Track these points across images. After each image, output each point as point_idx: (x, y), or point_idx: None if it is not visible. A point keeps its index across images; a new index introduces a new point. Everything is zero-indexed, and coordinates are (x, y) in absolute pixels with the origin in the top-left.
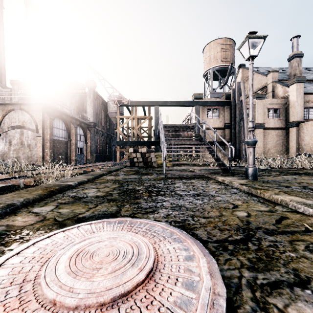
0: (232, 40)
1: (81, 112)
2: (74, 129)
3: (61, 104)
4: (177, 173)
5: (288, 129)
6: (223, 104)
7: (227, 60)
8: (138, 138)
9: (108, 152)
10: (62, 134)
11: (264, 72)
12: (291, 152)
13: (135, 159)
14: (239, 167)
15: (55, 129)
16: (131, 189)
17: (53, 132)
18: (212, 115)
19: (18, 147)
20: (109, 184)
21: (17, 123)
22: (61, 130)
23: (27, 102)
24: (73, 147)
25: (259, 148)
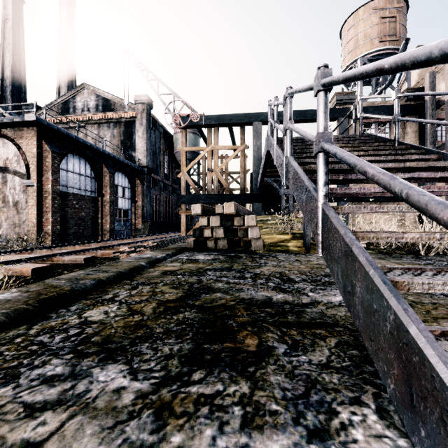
0: (402, 0)
1: (129, 150)
2: (108, 176)
3: (98, 139)
4: None
5: None
6: (403, 112)
7: (392, 39)
8: (222, 192)
9: (175, 218)
10: (85, 185)
11: None
12: None
13: (205, 232)
14: None
15: (71, 174)
16: None
17: (66, 180)
18: None
19: None
20: None
21: None
22: (83, 178)
23: (7, 120)
24: (106, 208)
25: None
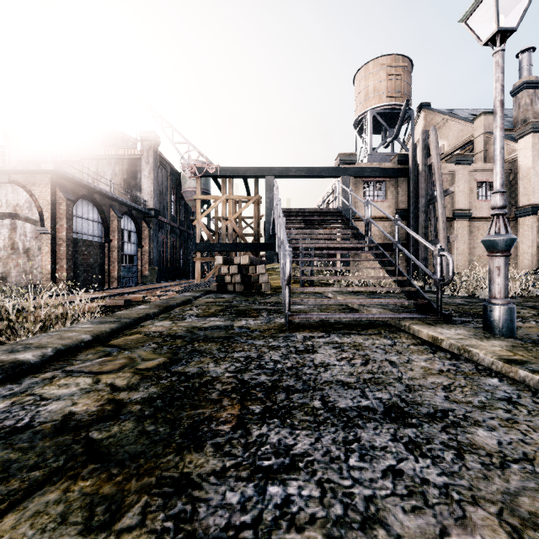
0: (406, 59)
1: (133, 189)
2: (116, 220)
3: (96, 176)
4: (317, 317)
5: (516, 220)
6: (394, 174)
7: (398, 96)
8: (236, 238)
9: (182, 263)
10: (93, 230)
11: (467, 116)
12: (522, 264)
13: (226, 278)
14: (432, 293)
15: (80, 220)
16: (193, 375)
17: (75, 226)
18: (372, 194)
19: (7, 254)
20: (143, 353)
21: (5, 208)
22: (91, 223)
23: (21, 168)
24: (114, 255)
25: (462, 256)
